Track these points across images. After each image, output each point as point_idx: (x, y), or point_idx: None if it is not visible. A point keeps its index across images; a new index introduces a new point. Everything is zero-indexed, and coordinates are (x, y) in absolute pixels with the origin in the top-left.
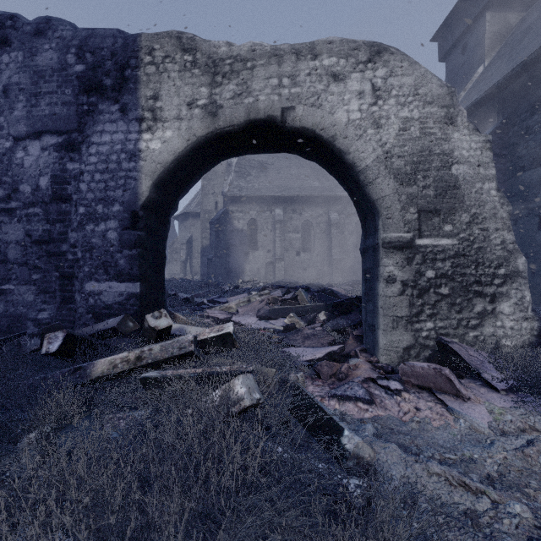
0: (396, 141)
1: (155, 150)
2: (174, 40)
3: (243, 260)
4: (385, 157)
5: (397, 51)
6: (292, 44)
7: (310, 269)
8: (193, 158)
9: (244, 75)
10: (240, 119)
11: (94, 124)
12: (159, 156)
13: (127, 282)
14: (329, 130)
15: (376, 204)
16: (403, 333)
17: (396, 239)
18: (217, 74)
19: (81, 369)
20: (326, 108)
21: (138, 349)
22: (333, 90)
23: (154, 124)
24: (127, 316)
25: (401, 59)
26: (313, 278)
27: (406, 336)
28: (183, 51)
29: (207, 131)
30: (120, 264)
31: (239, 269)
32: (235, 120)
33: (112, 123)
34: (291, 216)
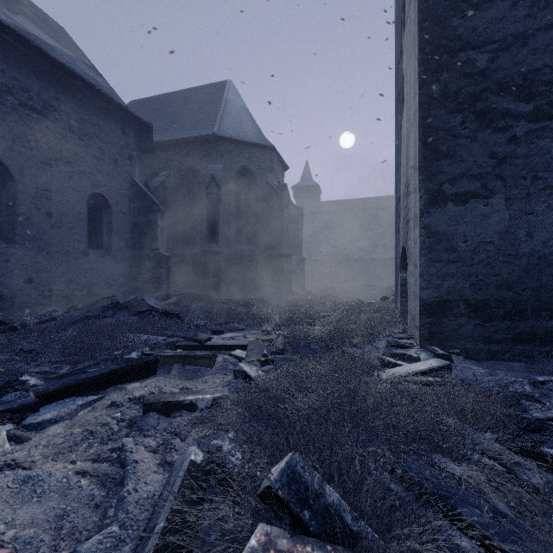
0: None
1: None
2: None
3: None
4: None
5: None
6: None
7: None
8: None
9: None
10: None
11: None
12: None
13: None
14: None
15: None
16: None
17: None
18: None
19: None
20: None
21: None
22: None
23: None
24: None
25: None
26: None
27: None
28: None
29: None
30: None
31: None
32: None
33: None
34: None
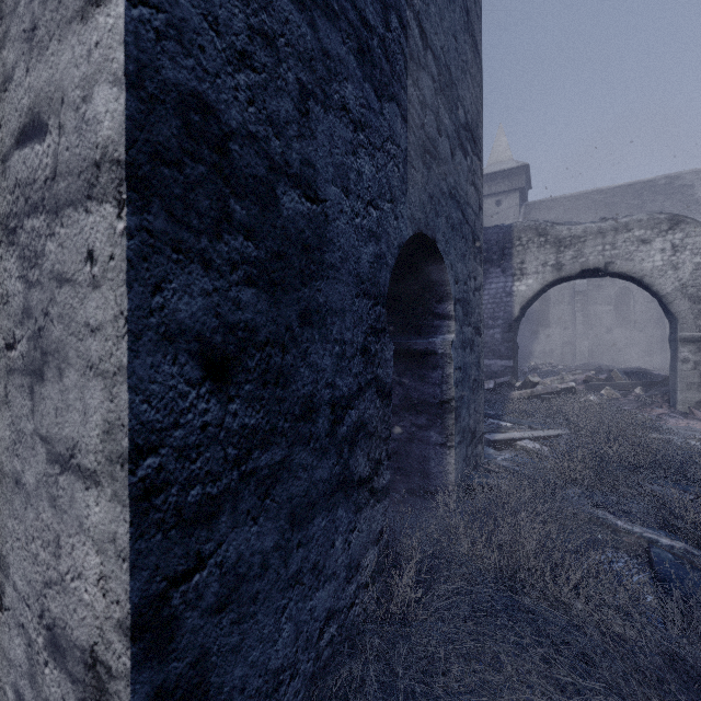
0: (690, 277)
1: (522, 290)
2: (533, 231)
3: (530, 340)
4: (681, 287)
5: (692, 220)
6: (611, 225)
7: (628, 350)
8: (542, 291)
9: (579, 246)
10: (576, 271)
11: (486, 279)
12: (524, 294)
13: (505, 360)
14: (638, 274)
15: (675, 315)
16: (695, 393)
17: (689, 336)
18: (561, 247)
19: (506, 395)
20: (636, 261)
21: (530, 389)
22: (642, 249)
23: (521, 277)
24: (511, 377)
25: (694, 227)
26: (632, 362)
27: (697, 395)
28: (538, 236)
29: (554, 278)
30: (501, 351)
31: (526, 350)
32: (573, 271)
33: (496, 278)
34: (598, 284)
